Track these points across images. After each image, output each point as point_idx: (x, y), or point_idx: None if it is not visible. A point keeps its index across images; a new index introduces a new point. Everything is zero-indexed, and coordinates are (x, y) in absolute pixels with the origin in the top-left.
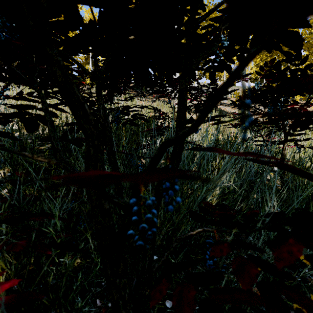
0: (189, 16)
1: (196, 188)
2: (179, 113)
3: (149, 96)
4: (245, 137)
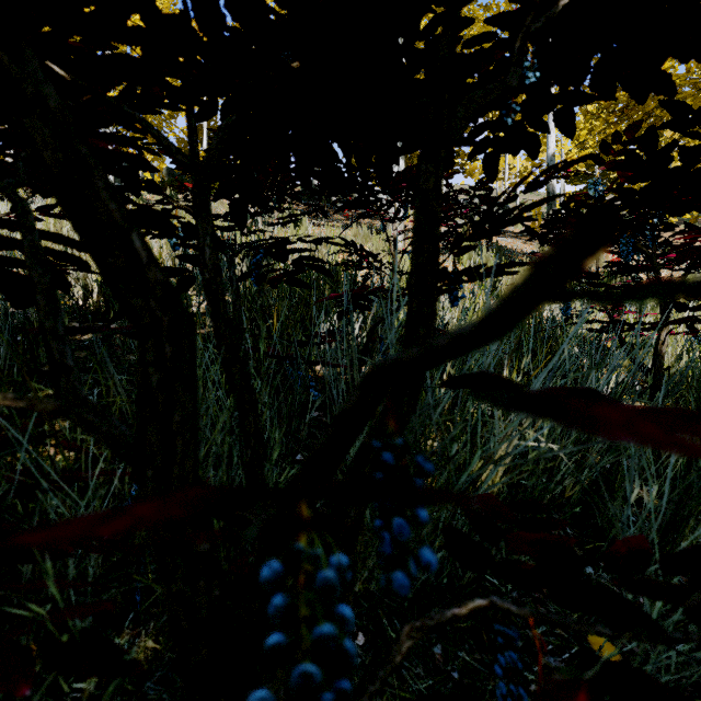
0: (434, 12)
1: (457, 451)
2: (419, 260)
3: (336, 215)
4: None
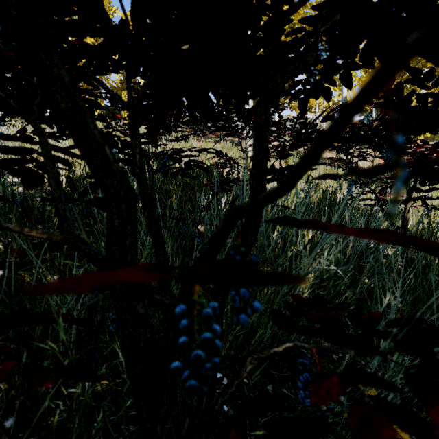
0: (268, 16)
1: (281, 272)
2: (256, 160)
3: (211, 134)
4: (394, 209)
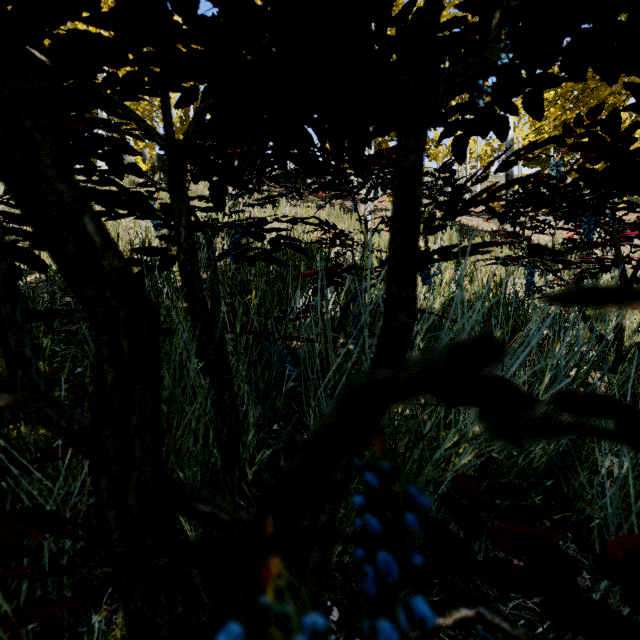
0: None
1: (430, 428)
2: (398, 242)
3: (311, 196)
4: None
